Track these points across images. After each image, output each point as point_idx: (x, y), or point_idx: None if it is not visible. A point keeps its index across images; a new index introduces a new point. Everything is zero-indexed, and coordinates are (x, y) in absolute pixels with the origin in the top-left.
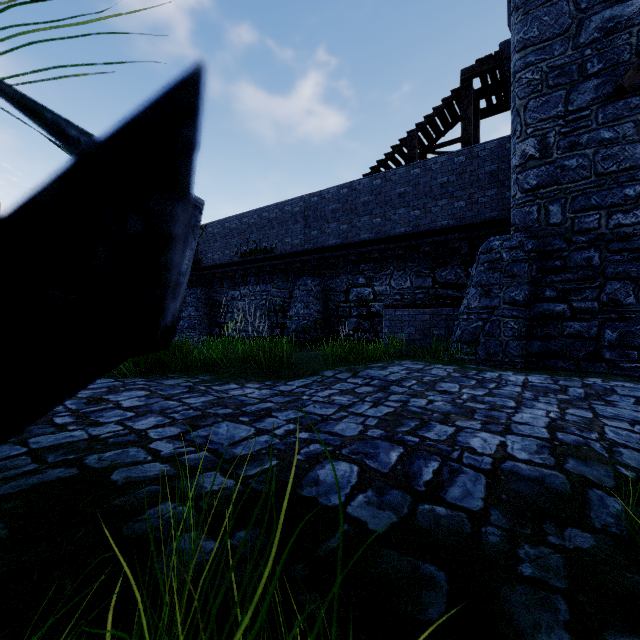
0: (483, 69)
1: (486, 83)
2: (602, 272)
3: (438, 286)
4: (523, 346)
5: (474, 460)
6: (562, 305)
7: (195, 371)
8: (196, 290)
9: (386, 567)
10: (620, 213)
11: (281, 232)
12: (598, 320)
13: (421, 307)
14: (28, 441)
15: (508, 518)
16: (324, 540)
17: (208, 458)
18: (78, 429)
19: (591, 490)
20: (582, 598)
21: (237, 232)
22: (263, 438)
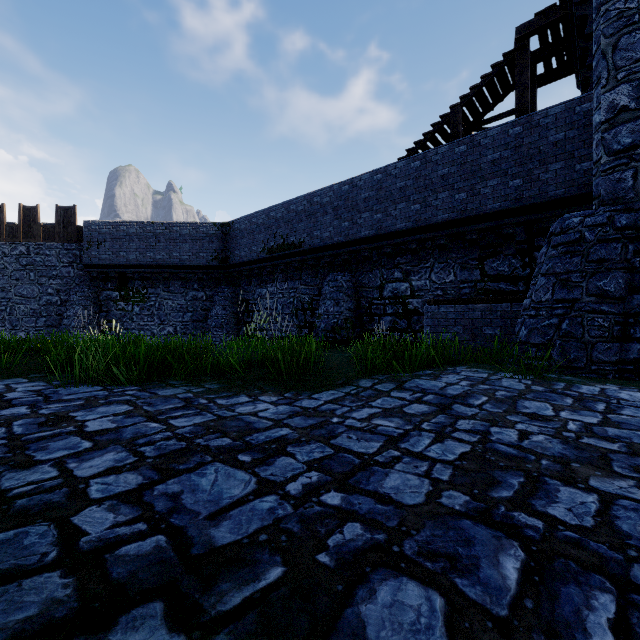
0: (544, 23)
1: (546, 42)
2: None
3: (488, 279)
4: (616, 350)
5: None
6: None
7: (203, 377)
8: (223, 288)
9: None
10: None
11: (309, 225)
12: None
13: (470, 303)
14: None
15: None
16: None
17: (160, 554)
18: None
19: None
20: None
21: (264, 227)
22: (266, 502)
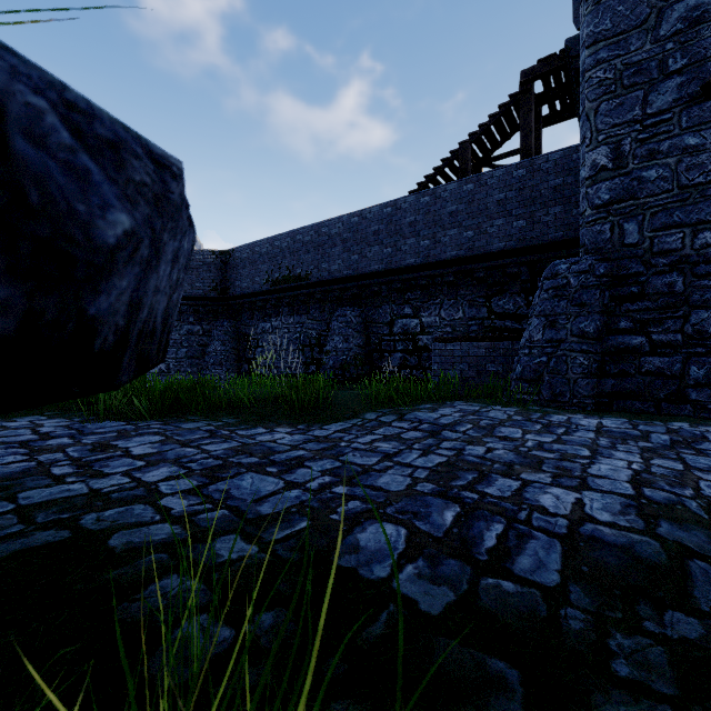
0: (546, 70)
1: (549, 86)
2: (686, 299)
3: (494, 317)
4: (594, 385)
5: (546, 522)
6: (639, 338)
7: (218, 413)
8: (223, 322)
9: (443, 663)
10: (708, 231)
11: (317, 257)
12: (682, 355)
13: (475, 340)
14: (17, 496)
15: (592, 597)
16: (365, 625)
17: (227, 518)
18: (78, 481)
19: (692, 561)
20: (698, 710)
21: (268, 257)
22: (293, 493)
